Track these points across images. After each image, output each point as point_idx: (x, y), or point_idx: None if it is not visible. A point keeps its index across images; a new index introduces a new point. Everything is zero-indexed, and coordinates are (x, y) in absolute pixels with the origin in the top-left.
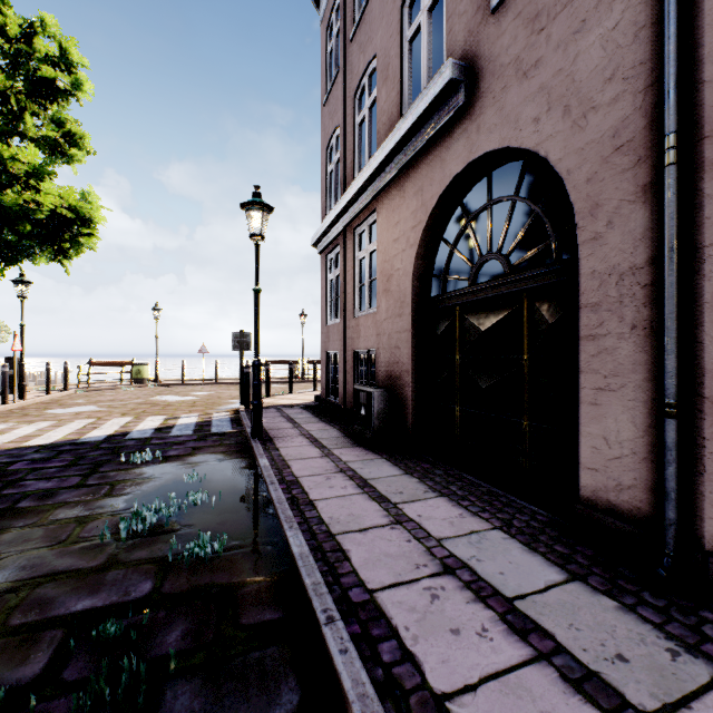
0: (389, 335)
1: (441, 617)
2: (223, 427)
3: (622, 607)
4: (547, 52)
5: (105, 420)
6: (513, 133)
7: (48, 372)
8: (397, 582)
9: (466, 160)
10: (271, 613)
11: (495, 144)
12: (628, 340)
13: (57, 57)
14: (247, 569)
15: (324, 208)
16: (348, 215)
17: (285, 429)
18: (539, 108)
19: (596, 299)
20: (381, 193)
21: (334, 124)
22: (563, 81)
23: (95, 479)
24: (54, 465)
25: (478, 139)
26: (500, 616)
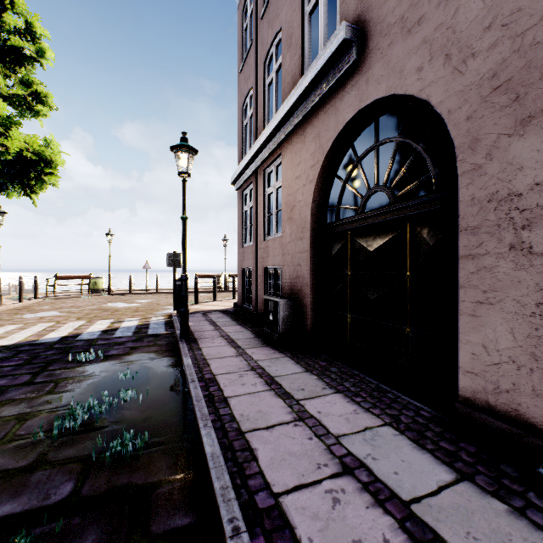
0: (292, 255)
1: (343, 526)
2: (158, 329)
3: (512, 511)
4: (429, 10)
5: (62, 323)
6: (398, 82)
7: (20, 284)
8: (300, 484)
9: (357, 108)
10: (181, 518)
11: (382, 92)
12: (507, 259)
13: (23, 29)
14: (164, 468)
15: (241, 154)
16: (259, 158)
17: (208, 331)
18: (422, 59)
19: (475, 222)
20: (286, 139)
21: (248, 86)
22: (444, 33)
23: (42, 377)
24: (10, 364)
25: (367, 90)
26: (399, 524)
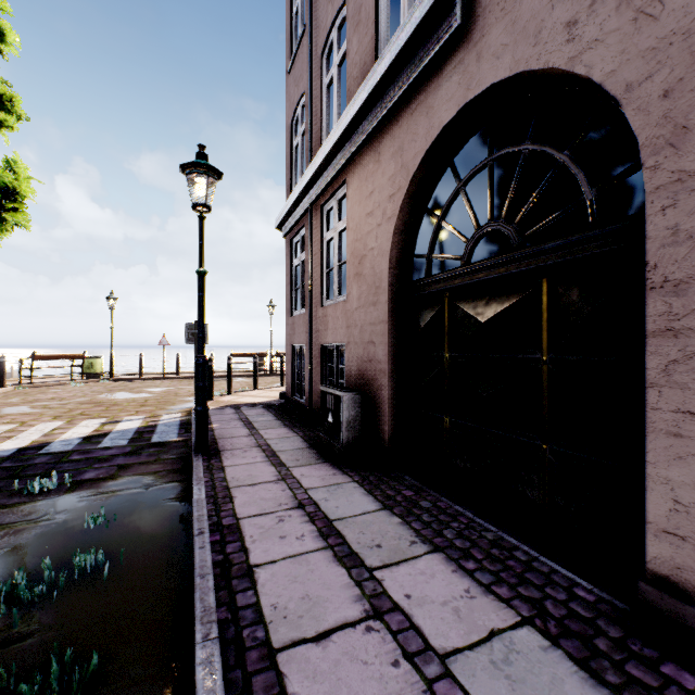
0: (361, 328)
1: None
2: (167, 434)
3: None
4: None
5: (28, 426)
6: (532, 50)
7: None
8: None
9: (461, 101)
10: None
11: (504, 71)
12: None
13: None
14: None
15: (289, 187)
16: (314, 190)
17: (239, 437)
18: (576, 5)
19: (681, 273)
20: (352, 160)
21: (300, 90)
22: None
23: None
24: None
25: (479, 70)
26: None
